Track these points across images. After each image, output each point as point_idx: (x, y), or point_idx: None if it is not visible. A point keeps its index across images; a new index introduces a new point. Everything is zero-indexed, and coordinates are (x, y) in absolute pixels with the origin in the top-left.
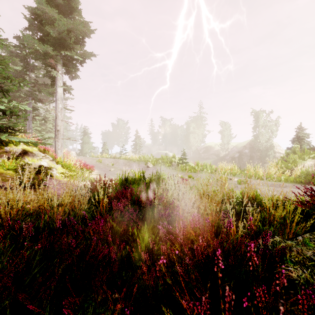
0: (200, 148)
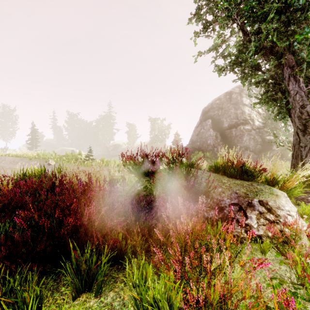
0: (109, 146)
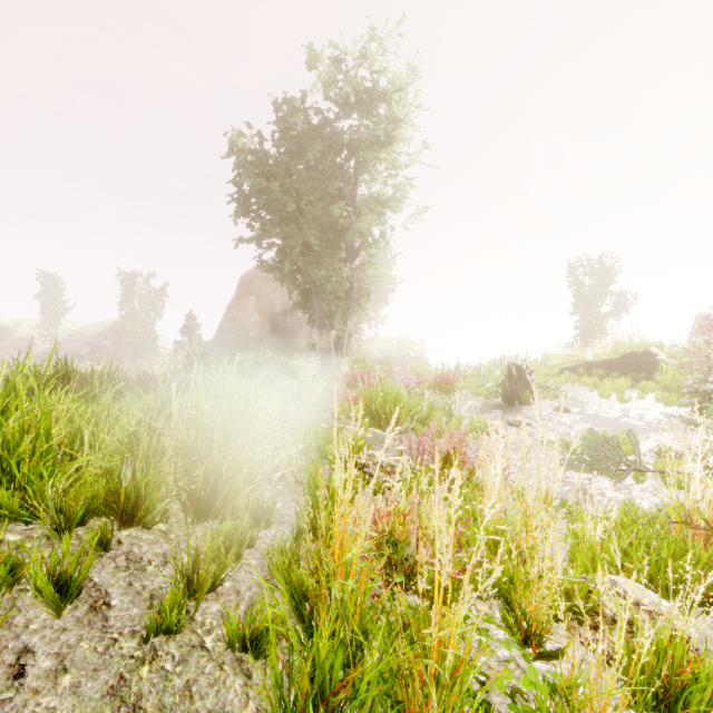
0: None
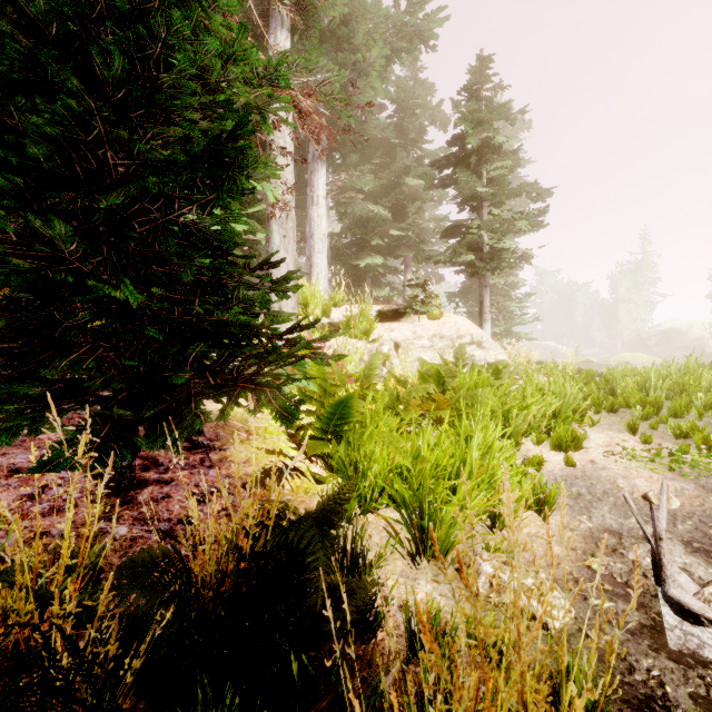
0: (646, 334)
